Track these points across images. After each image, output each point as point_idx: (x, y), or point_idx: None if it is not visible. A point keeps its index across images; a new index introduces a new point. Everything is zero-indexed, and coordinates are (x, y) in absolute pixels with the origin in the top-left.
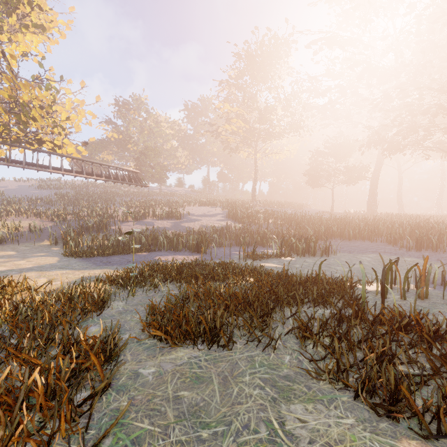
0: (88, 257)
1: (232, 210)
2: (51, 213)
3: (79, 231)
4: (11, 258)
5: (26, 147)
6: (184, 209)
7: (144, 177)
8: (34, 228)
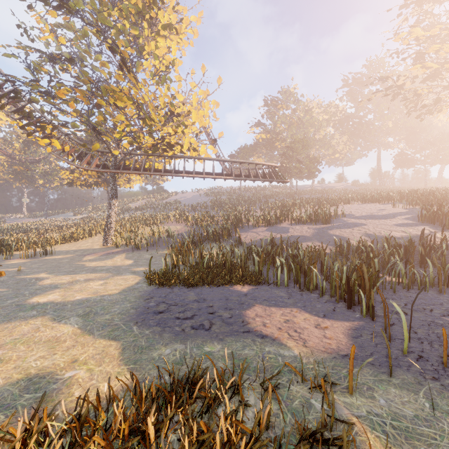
0: (161, 286)
1: (430, 206)
2: (191, 218)
3: (199, 239)
4: (106, 273)
5: (165, 155)
6: (339, 209)
7: (290, 174)
8: (169, 234)
